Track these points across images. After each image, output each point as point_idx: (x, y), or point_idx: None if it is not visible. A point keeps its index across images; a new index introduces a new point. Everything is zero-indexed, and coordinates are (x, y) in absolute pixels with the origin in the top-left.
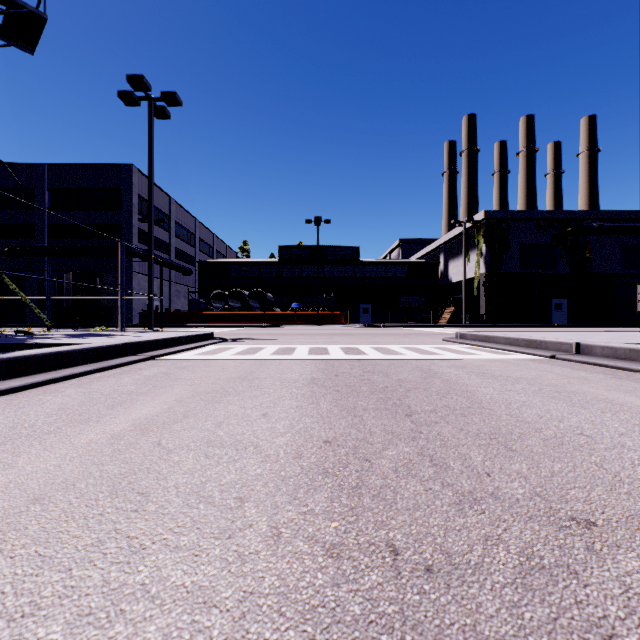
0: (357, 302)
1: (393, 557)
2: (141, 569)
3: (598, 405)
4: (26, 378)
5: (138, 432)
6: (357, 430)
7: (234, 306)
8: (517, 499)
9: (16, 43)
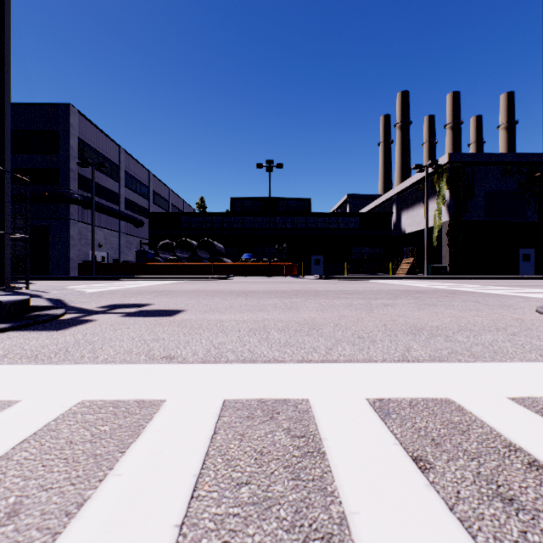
0: (309, 253)
1: None
2: None
3: None
4: None
5: None
6: None
7: (182, 257)
8: None
9: None
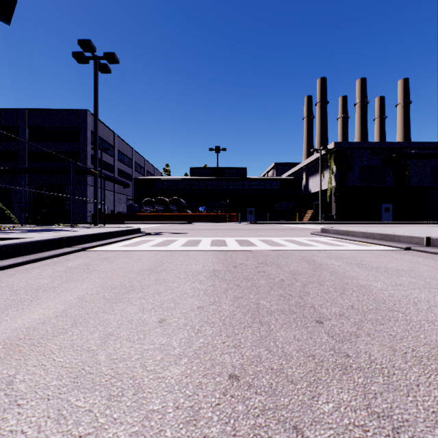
0: (245, 206)
1: None
2: None
3: None
4: None
5: (0, 355)
6: (268, 350)
7: (159, 209)
8: None
9: None
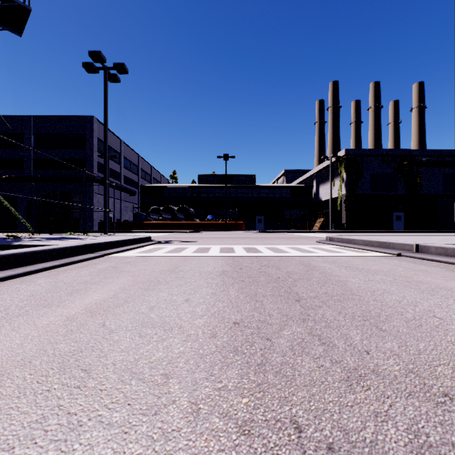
0: (254, 215)
1: (297, 434)
2: (76, 447)
3: (441, 292)
4: (8, 271)
5: (88, 315)
6: (259, 313)
7: (166, 217)
8: (395, 375)
9: (9, 28)
